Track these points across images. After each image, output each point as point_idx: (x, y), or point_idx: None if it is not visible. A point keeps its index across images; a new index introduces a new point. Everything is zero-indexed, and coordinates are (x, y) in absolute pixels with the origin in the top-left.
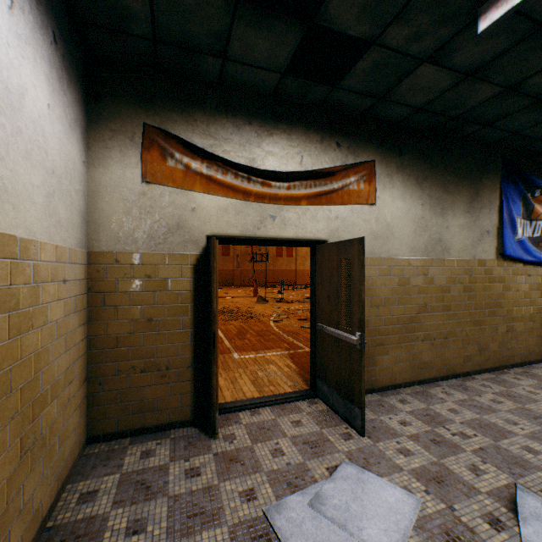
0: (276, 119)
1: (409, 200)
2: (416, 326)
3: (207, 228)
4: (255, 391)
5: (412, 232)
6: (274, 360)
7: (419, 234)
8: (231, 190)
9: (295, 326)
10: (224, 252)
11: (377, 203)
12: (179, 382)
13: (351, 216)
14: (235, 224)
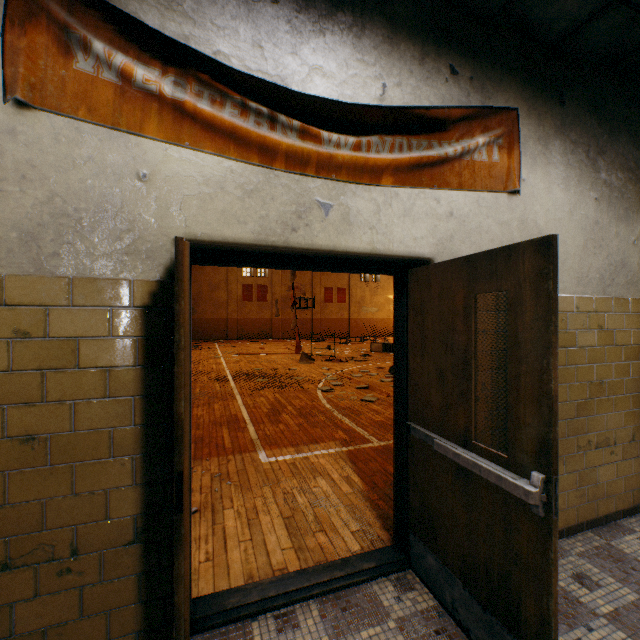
0: (331, 1)
1: (575, 189)
2: (586, 421)
3: (175, 222)
4: (289, 549)
5: (580, 249)
6: (325, 466)
7: (591, 252)
8: (233, 142)
9: (353, 399)
10: (260, 297)
11: (521, 191)
12: (105, 581)
13: (477, 213)
14: (240, 218)
